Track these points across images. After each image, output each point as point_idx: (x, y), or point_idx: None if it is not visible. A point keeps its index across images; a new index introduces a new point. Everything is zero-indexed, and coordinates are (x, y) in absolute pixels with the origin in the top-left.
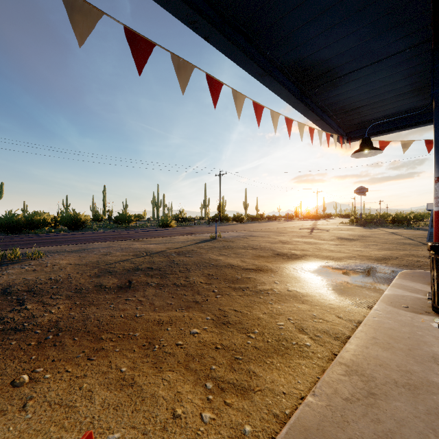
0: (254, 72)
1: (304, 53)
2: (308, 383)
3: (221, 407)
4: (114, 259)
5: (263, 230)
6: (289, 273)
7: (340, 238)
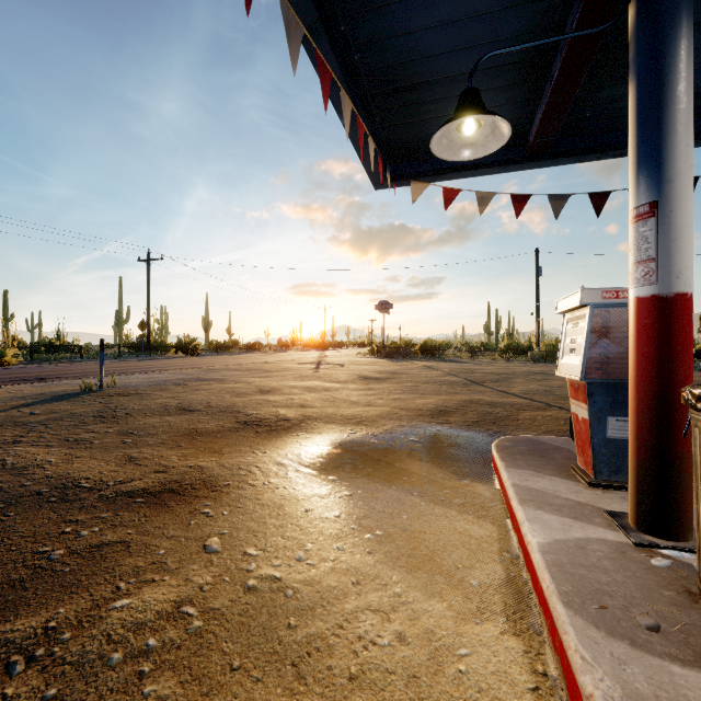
0: None
1: None
2: None
3: None
4: None
5: (231, 366)
6: (263, 486)
7: (363, 377)
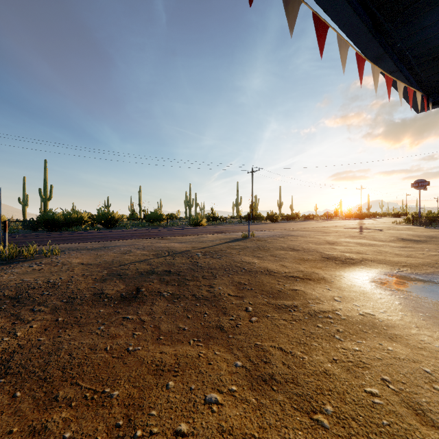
0: None
1: None
2: None
3: None
4: (130, 259)
5: (301, 229)
6: (351, 285)
7: (402, 239)
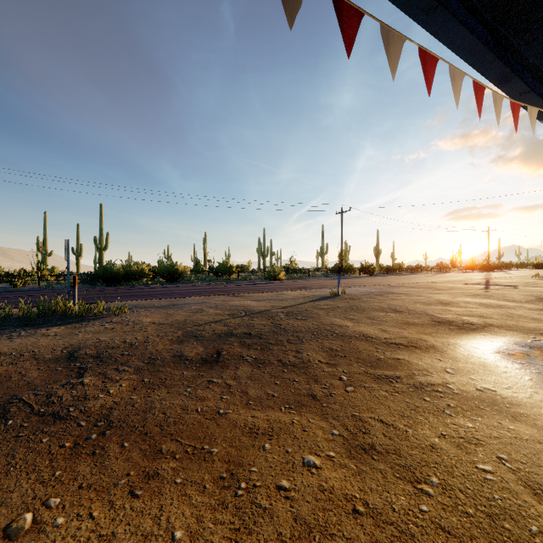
0: (414, 6)
1: None
2: None
3: None
4: (204, 319)
5: (405, 284)
6: (468, 355)
7: None
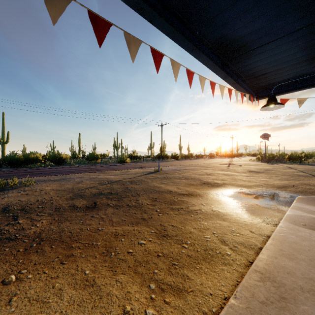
0: (187, 47)
1: (225, 32)
2: (230, 285)
3: (162, 305)
4: (84, 186)
5: (192, 165)
6: (212, 197)
7: (250, 171)
